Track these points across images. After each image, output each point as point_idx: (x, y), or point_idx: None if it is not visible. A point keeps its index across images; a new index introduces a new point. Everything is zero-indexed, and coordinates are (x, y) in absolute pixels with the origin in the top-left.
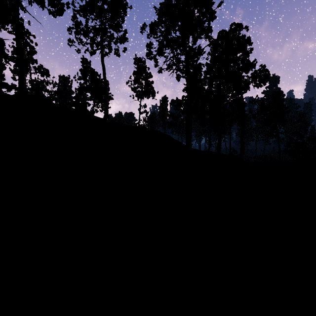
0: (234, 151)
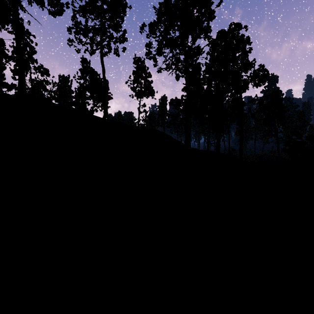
0: (233, 150)
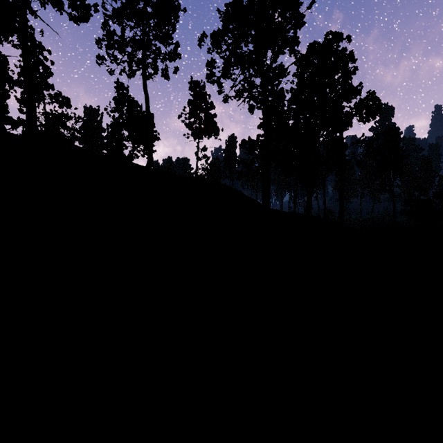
0: (331, 212)
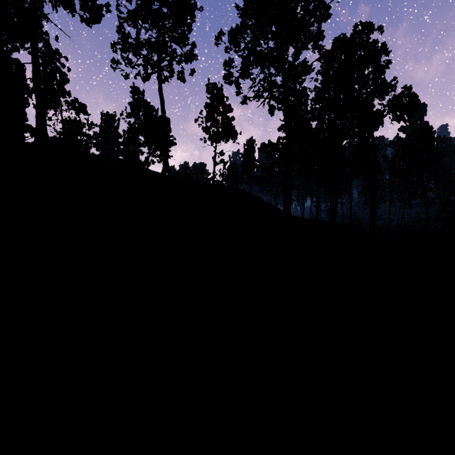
0: (358, 220)
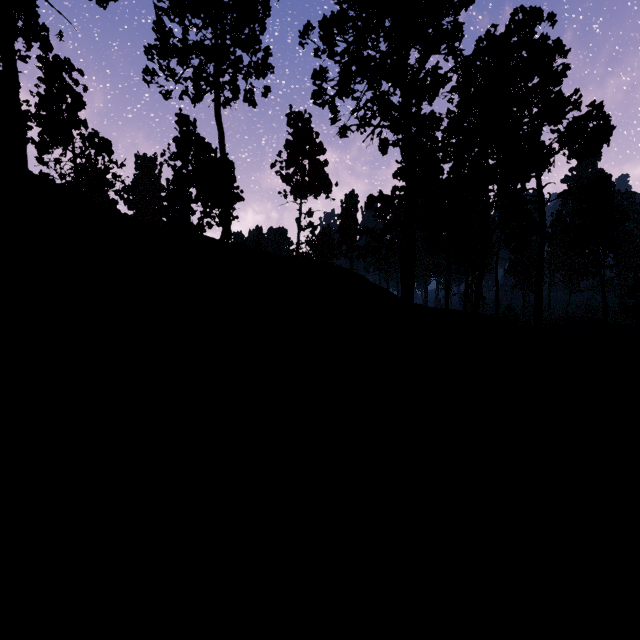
0: (510, 309)
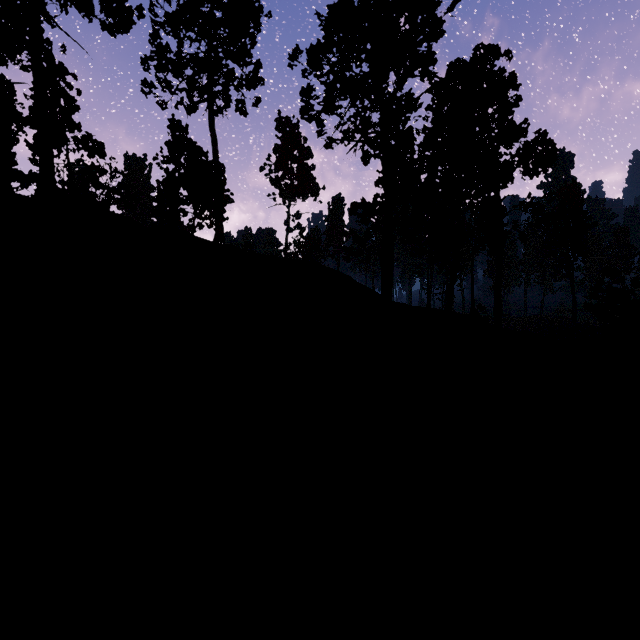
0: (482, 308)
